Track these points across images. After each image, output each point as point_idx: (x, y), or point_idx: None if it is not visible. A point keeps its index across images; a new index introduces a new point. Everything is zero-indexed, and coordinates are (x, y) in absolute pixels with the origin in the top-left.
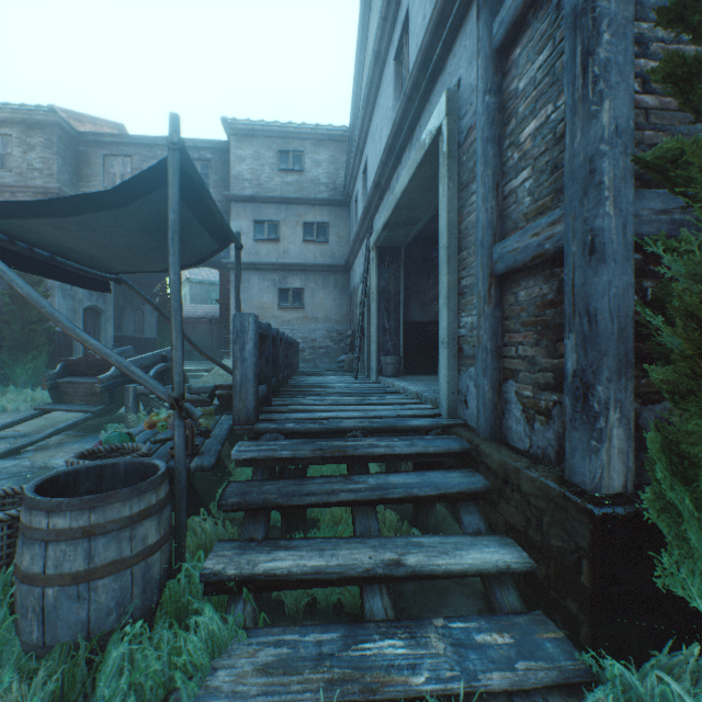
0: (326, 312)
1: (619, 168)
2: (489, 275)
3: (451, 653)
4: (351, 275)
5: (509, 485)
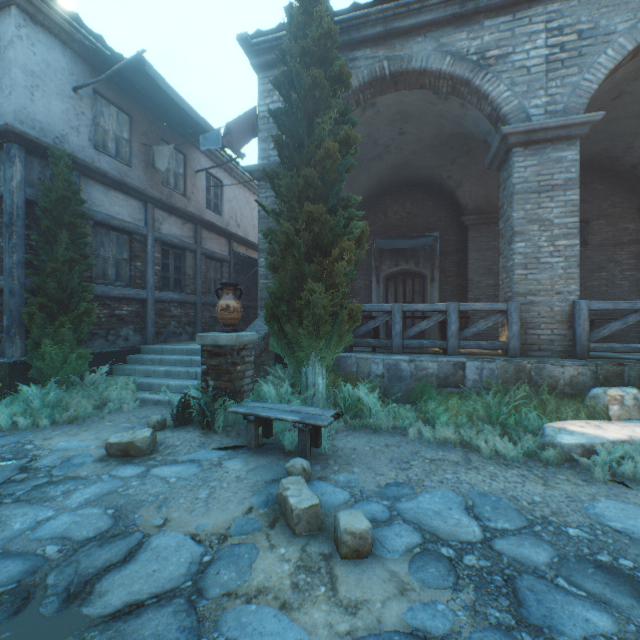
0: None
1: (21, 272)
2: None
3: None
4: None
5: None
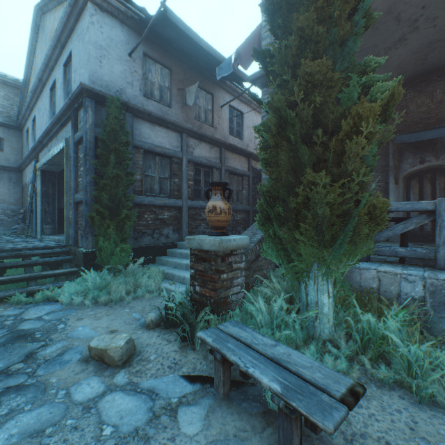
0: (1, 196)
1: (91, 188)
2: (74, 202)
3: (52, 284)
4: (24, 175)
5: (76, 255)
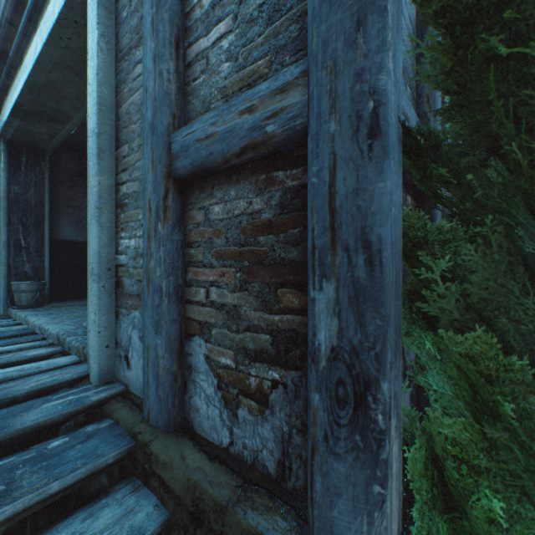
0: None
1: (396, 8)
2: (166, 176)
3: None
4: None
5: (204, 528)
